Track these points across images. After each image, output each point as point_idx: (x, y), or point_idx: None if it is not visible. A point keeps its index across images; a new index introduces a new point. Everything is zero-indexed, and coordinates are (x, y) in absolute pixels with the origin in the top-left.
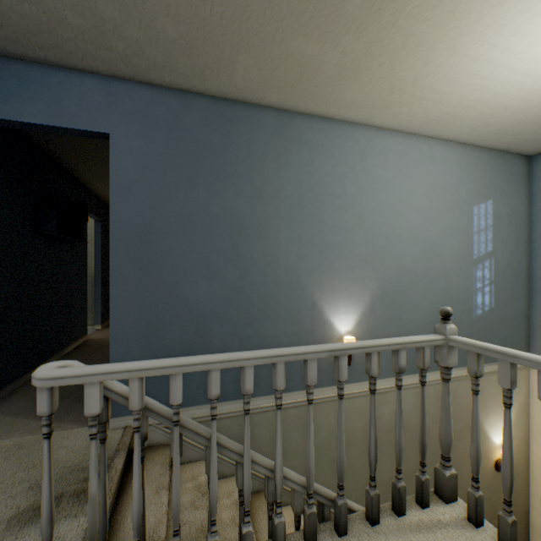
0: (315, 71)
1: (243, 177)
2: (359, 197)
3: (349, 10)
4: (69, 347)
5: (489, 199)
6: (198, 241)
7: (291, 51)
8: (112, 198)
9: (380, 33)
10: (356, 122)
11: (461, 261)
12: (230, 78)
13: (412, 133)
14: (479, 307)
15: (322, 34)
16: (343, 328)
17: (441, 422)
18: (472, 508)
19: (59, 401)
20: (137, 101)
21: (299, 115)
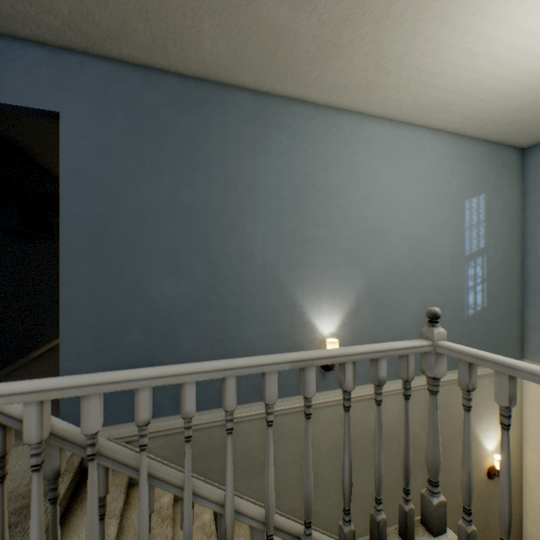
0: (291, 44)
1: (215, 164)
2: (344, 188)
3: None
4: (38, 350)
5: (481, 193)
6: (163, 234)
7: (261, 18)
8: (63, 185)
9: None
10: (340, 108)
11: (453, 258)
12: (196, 51)
13: (401, 121)
14: (471, 306)
15: None
16: (326, 330)
17: (428, 441)
18: None
19: None
20: (92, 76)
21: (278, 98)
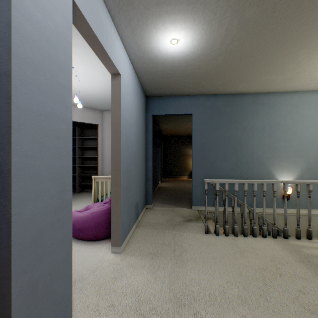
0: (272, 82)
1: (238, 122)
2: (294, 125)
3: (288, 67)
4: (156, 187)
5: None
6: (221, 147)
7: (262, 79)
8: (193, 134)
9: (303, 69)
10: (292, 91)
11: None
12: (235, 89)
13: None
14: None
15: (276, 74)
16: None
17: None
18: None
19: (169, 202)
20: (200, 101)
21: (262, 93)
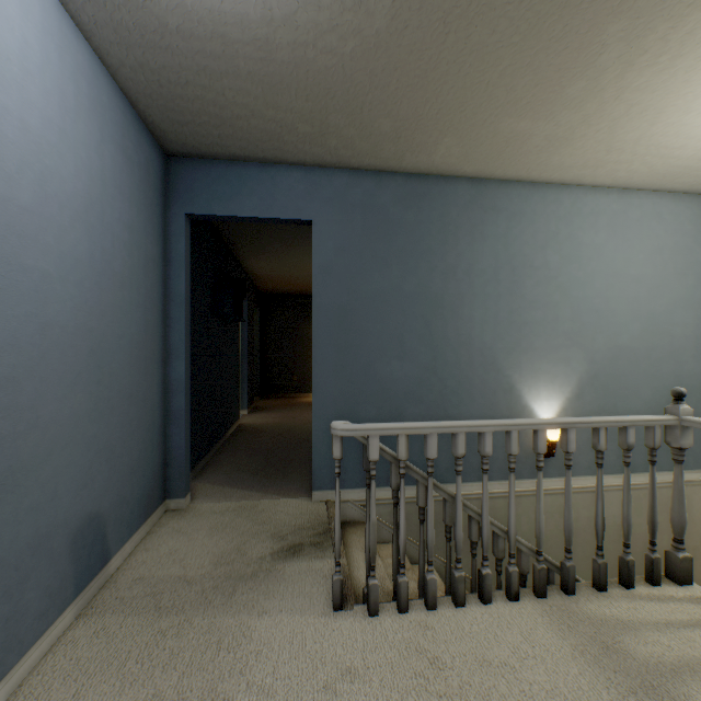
0: (522, 143)
1: (436, 253)
2: (564, 267)
3: (569, 93)
4: (230, 429)
5: None
6: (391, 321)
7: (499, 130)
8: (314, 281)
9: (601, 106)
10: (560, 183)
11: (697, 339)
12: (429, 156)
13: (631, 188)
14: None
15: (536, 113)
16: (545, 415)
17: (673, 504)
18: None
19: (251, 477)
20: (335, 186)
21: (495, 182)
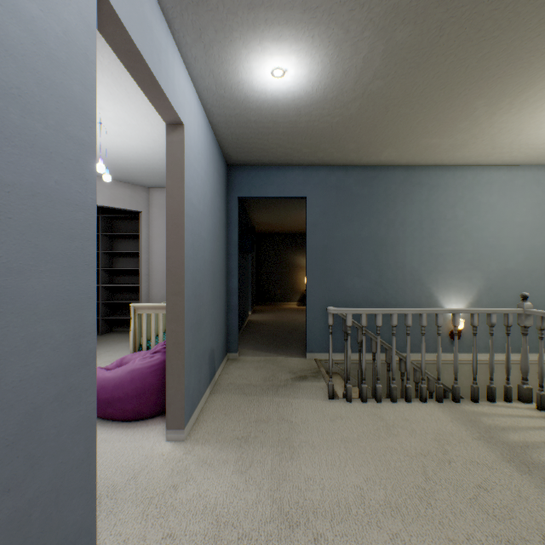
0: (435, 148)
1: (381, 213)
2: (467, 218)
3: (460, 127)
4: (245, 322)
5: None
6: (353, 254)
7: (420, 144)
8: (308, 232)
9: (481, 130)
10: (464, 165)
11: None
12: (377, 157)
13: (516, 164)
14: None
15: (441, 136)
16: None
17: (521, 358)
18: (538, 401)
19: (267, 347)
20: (320, 176)
21: (420, 167)
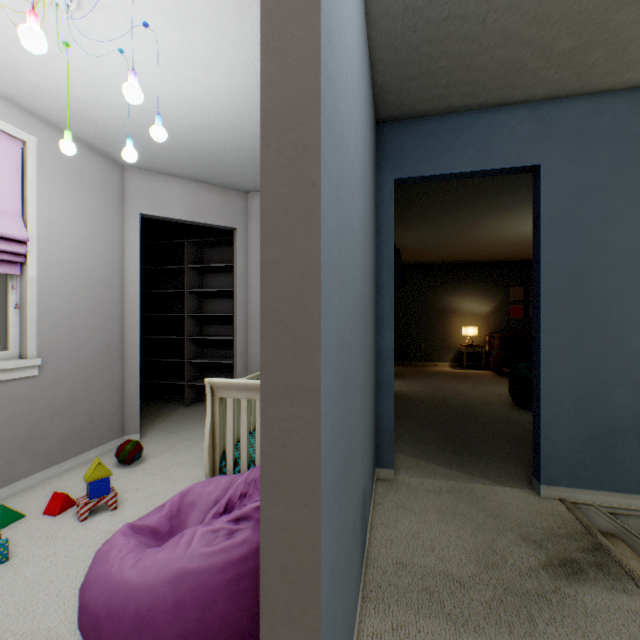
0: None
1: None
2: None
3: None
4: None
5: None
6: None
7: None
8: (542, 236)
9: None
10: None
11: None
12: None
13: None
14: None
15: None
16: None
17: None
18: None
19: (440, 452)
20: (571, 118)
21: None
